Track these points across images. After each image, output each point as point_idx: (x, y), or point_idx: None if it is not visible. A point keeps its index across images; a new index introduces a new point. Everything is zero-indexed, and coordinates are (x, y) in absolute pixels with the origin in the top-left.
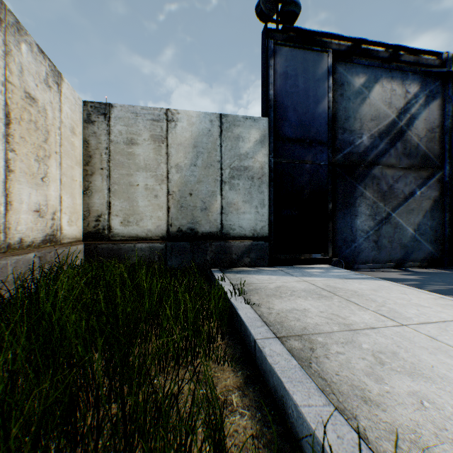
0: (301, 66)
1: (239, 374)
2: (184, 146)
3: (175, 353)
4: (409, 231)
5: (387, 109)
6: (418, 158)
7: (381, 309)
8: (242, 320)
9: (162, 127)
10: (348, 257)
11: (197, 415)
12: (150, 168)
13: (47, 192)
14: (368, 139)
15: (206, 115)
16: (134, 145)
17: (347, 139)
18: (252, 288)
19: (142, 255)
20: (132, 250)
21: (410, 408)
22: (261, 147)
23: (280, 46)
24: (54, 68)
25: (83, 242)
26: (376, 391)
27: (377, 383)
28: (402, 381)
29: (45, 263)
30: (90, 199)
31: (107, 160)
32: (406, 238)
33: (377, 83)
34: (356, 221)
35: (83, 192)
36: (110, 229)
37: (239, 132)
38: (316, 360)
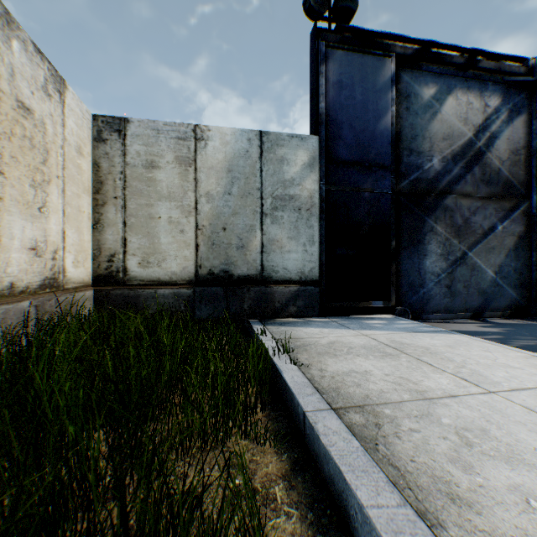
0: (358, 74)
1: (284, 458)
2: (216, 171)
3: (202, 430)
4: (489, 274)
5: (462, 126)
6: (500, 186)
7: (461, 371)
8: (287, 385)
9: (189, 147)
10: (415, 306)
11: (227, 526)
12: (175, 197)
13: (46, 226)
14: (439, 163)
15: (243, 133)
16: (155, 169)
17: (414, 163)
18: (299, 344)
19: (165, 304)
20: (152, 297)
21: (513, 510)
22: (310, 172)
23: (333, 49)
24: (56, 72)
25: (93, 287)
26: (466, 485)
27: (466, 474)
28: (498, 469)
29: (43, 314)
30: (102, 234)
31: (122, 187)
32: (485, 283)
33: (450, 95)
34: (425, 262)
35: (93, 226)
36: (125, 272)
37: (283, 154)
38: (383, 440)
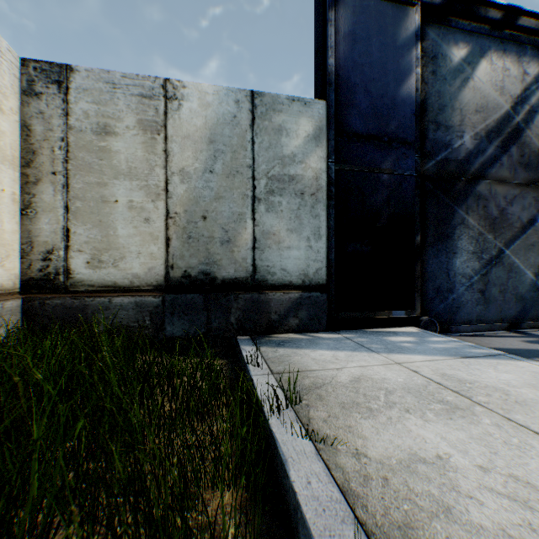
0: (375, 25)
1: None
2: (193, 141)
3: None
4: (528, 276)
5: (498, 96)
6: None
7: None
8: (301, 512)
9: (157, 109)
10: (443, 315)
11: None
12: (137, 175)
13: None
14: (471, 140)
15: (229, 93)
16: (109, 136)
17: (442, 139)
18: (309, 383)
19: (123, 317)
20: (105, 309)
21: None
22: (315, 146)
23: None
24: None
25: (21, 295)
26: None
27: None
28: None
29: None
30: (34, 223)
31: (63, 159)
32: (524, 287)
33: (484, 59)
34: (454, 262)
35: (22, 211)
36: (68, 274)
37: (282, 122)
38: None
